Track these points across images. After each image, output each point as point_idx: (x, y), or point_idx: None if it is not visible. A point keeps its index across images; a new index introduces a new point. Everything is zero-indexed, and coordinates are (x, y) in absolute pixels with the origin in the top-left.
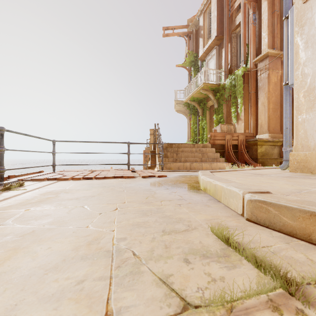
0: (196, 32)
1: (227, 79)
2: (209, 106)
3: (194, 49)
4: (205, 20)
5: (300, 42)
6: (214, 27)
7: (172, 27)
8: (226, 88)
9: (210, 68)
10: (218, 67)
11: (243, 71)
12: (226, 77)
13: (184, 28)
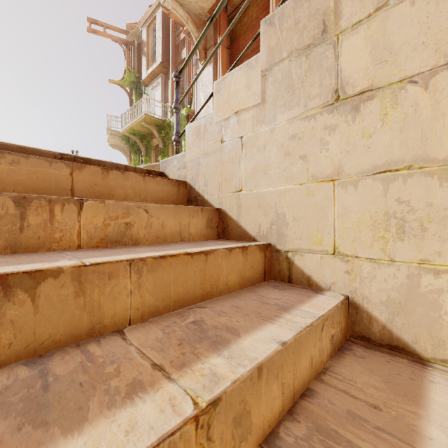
0: (138, 45)
1: (172, 116)
2: (155, 146)
3: (136, 67)
4: (149, 36)
5: (202, 98)
6: (159, 50)
7: (103, 24)
8: (172, 126)
9: (153, 98)
10: (165, 101)
11: (188, 112)
12: (172, 114)
13: (122, 33)
